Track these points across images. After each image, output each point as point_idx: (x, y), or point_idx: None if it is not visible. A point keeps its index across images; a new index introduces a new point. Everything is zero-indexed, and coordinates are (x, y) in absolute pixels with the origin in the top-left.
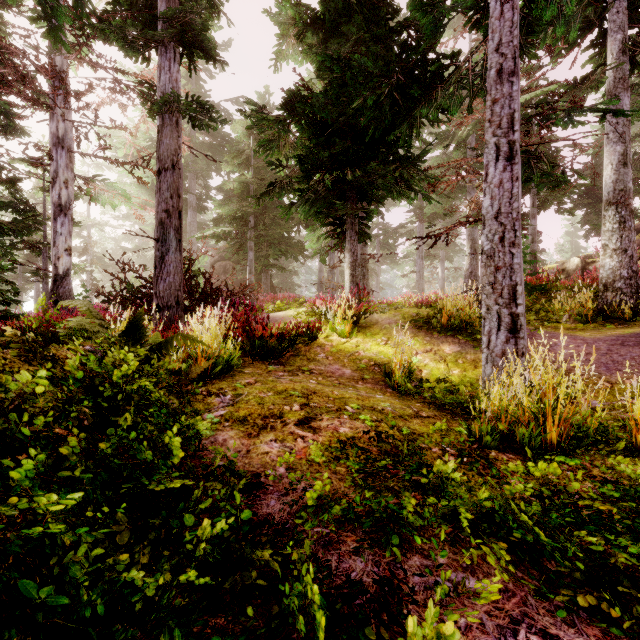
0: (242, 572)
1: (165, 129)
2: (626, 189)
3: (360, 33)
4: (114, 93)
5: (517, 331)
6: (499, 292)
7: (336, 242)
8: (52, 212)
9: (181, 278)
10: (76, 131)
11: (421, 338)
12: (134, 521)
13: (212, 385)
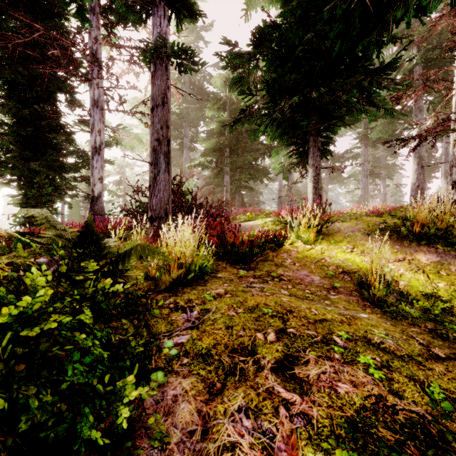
0: None
1: (157, 73)
2: None
3: None
4: (130, 65)
5: None
6: None
7: (298, 161)
8: (91, 153)
9: (169, 194)
10: (106, 95)
11: (390, 246)
12: None
13: (182, 295)
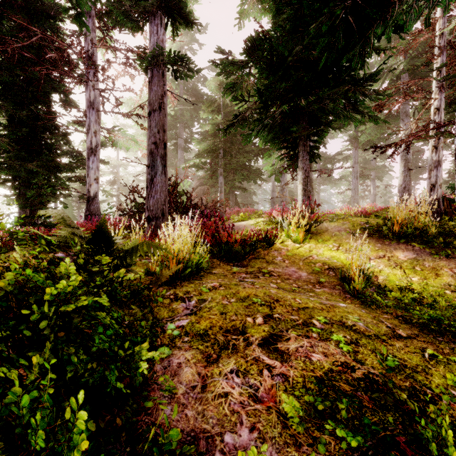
0: None
1: (154, 79)
2: None
3: None
4: (126, 67)
5: None
6: None
7: (289, 164)
8: (87, 154)
9: (166, 195)
10: (102, 96)
11: (372, 245)
12: None
13: (180, 288)
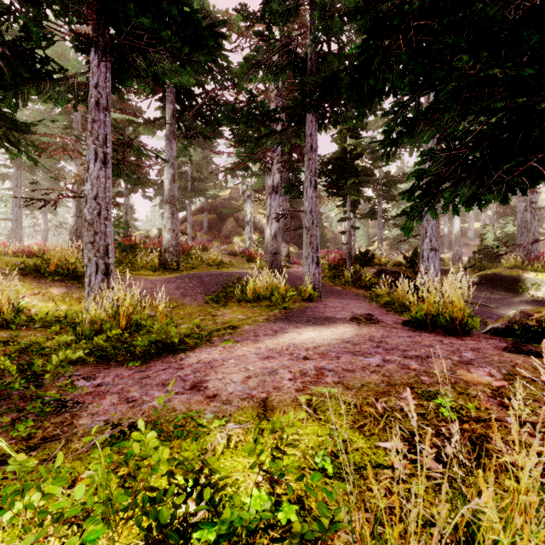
0: None
1: None
2: (175, 195)
3: None
4: None
5: (109, 274)
6: (97, 249)
7: None
8: None
9: None
10: None
11: (28, 283)
12: None
13: None
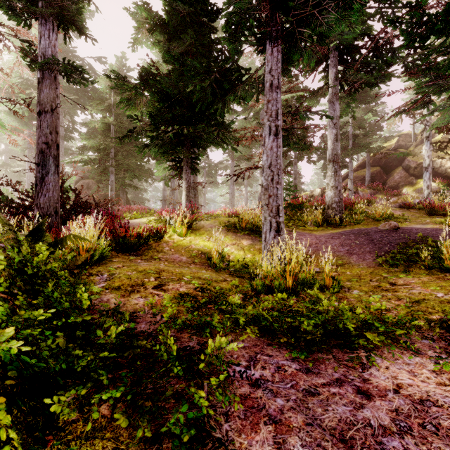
0: (133, 349)
1: (45, 81)
2: (337, 154)
3: (192, 40)
4: None
5: (279, 231)
6: (271, 209)
7: (176, 172)
8: None
9: (59, 194)
10: None
11: (230, 236)
12: (67, 335)
13: (92, 269)
